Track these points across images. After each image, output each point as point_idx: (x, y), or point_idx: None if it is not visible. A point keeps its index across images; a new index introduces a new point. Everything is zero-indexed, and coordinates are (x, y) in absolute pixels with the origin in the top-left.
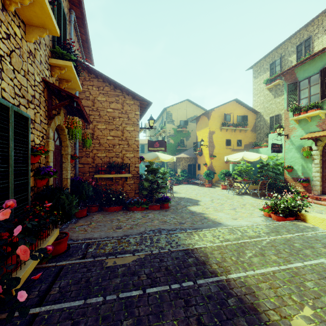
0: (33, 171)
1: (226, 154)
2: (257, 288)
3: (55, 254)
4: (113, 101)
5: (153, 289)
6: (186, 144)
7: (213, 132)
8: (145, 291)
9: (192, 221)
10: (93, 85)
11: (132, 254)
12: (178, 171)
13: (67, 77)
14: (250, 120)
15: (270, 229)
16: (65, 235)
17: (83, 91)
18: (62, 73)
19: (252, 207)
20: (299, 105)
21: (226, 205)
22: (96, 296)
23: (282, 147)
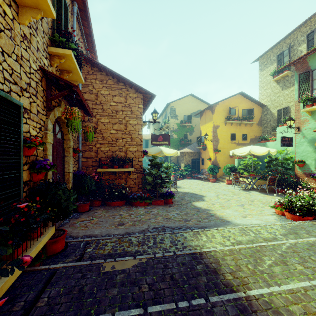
0: (28, 165)
1: (231, 148)
2: (288, 312)
3: (51, 254)
4: (117, 94)
5: (155, 307)
6: (189, 139)
7: (217, 126)
8: (147, 310)
9: (198, 218)
10: (96, 79)
11: (132, 257)
12: (182, 166)
13: (68, 68)
14: (256, 114)
15: (287, 230)
16: (63, 232)
17: (86, 85)
18: (62, 63)
19: (262, 203)
20: (312, 95)
21: (233, 201)
22: (88, 312)
23: (293, 140)
